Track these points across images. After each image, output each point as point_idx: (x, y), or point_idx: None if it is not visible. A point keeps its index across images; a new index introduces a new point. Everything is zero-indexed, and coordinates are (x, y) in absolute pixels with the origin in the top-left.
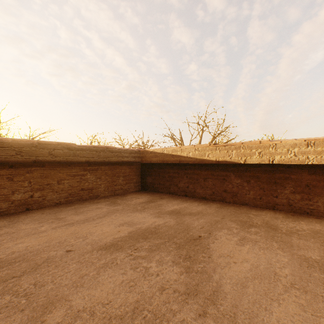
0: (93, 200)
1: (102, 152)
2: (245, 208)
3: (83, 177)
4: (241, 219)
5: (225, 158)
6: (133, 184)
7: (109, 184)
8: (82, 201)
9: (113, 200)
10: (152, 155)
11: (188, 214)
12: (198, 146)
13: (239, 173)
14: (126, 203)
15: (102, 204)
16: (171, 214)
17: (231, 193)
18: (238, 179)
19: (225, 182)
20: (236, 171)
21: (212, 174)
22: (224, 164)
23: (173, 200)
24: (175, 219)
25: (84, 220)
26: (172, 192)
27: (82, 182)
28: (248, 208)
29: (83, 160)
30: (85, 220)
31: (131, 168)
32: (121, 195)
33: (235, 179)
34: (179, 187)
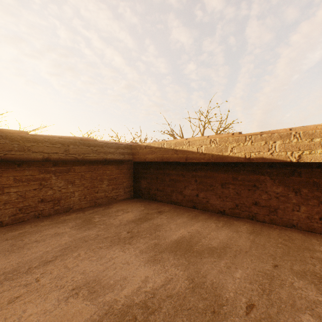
0: (60, 215)
1: (72, 145)
2: (296, 236)
3: (45, 183)
4: (314, 271)
5: (261, 153)
6: (122, 189)
7: (87, 190)
8: (41, 219)
9: (89, 216)
10: (147, 151)
11: (207, 253)
12: (214, 136)
13: (280, 177)
14: (105, 223)
15: (68, 226)
16: (177, 252)
17: (267, 207)
18: (278, 187)
19: (255, 190)
20: (275, 174)
21: (234, 178)
22: (254, 163)
23: (177, 215)
24: (187, 271)
25: (8, 273)
26: (174, 201)
27: (43, 190)
28: (301, 236)
29: (38, 157)
30: (10, 273)
31: (120, 169)
32: (105, 205)
33: (273, 186)
34: (185, 194)
